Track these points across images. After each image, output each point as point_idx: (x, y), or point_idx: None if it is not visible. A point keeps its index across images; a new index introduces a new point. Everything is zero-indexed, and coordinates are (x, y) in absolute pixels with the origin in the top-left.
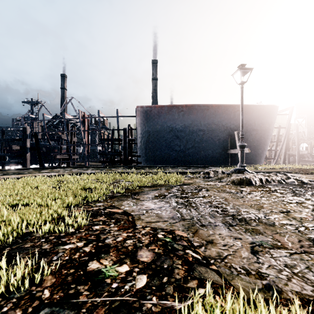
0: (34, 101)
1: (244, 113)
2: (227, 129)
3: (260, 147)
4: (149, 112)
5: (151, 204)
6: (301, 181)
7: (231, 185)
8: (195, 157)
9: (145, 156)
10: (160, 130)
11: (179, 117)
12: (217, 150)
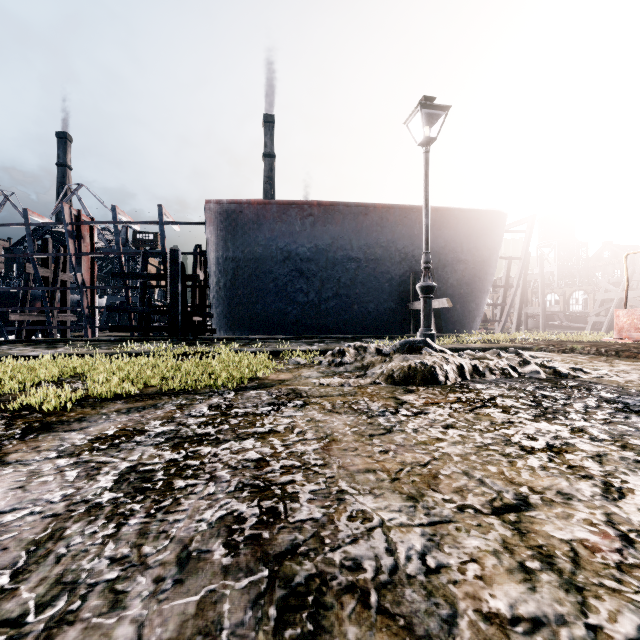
0: None
1: (440, 225)
2: (408, 258)
3: (473, 298)
4: (236, 215)
5: None
6: (555, 370)
7: (384, 386)
8: (341, 317)
9: (231, 316)
10: (262, 257)
11: (304, 230)
12: (387, 303)
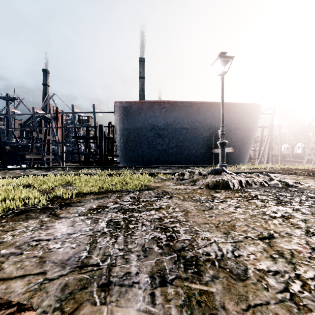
0: (9, 97)
1: (228, 111)
2: (211, 127)
3: (244, 147)
4: (128, 108)
5: (63, 227)
6: (286, 183)
7: (205, 189)
8: (178, 157)
9: (126, 156)
10: (141, 128)
11: (161, 115)
12: (201, 149)
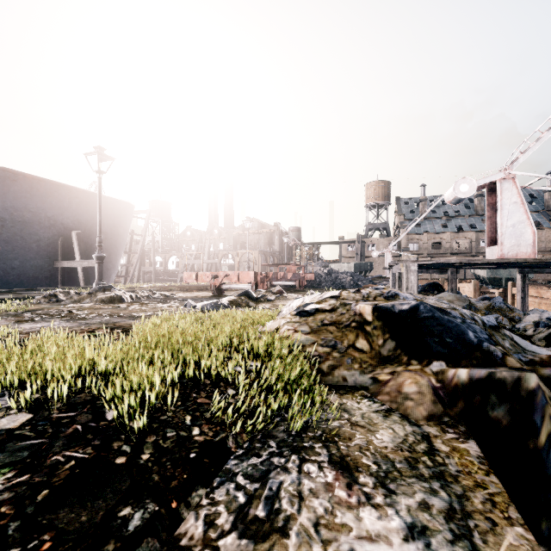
0: None
1: (87, 204)
2: (57, 224)
3: (111, 260)
4: None
5: (32, 325)
6: (166, 295)
7: (103, 304)
8: None
9: None
10: None
11: None
12: (34, 260)
